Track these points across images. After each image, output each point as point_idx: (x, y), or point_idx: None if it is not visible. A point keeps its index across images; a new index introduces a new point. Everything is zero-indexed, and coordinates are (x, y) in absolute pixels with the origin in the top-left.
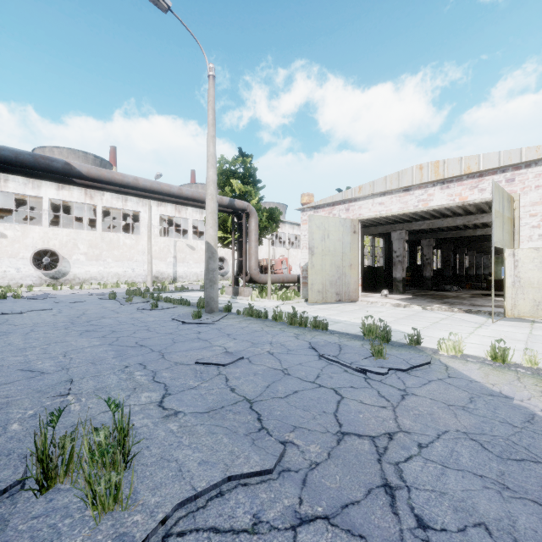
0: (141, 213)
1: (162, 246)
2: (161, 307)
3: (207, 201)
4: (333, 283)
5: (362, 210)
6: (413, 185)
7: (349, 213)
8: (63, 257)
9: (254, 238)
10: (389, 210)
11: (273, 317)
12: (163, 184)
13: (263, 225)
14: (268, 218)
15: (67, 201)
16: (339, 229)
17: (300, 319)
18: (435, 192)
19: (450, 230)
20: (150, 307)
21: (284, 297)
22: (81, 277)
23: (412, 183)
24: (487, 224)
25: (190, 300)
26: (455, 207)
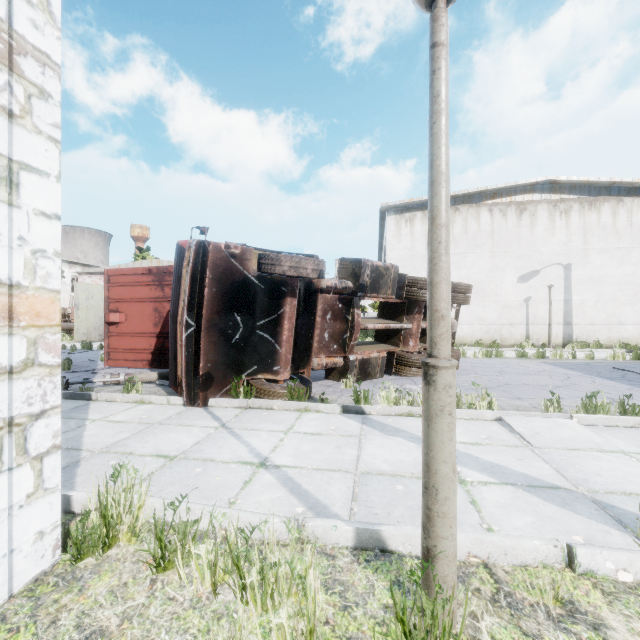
0: None
1: None
2: None
3: None
4: (97, 328)
5: None
6: None
7: None
8: None
9: None
10: None
11: None
12: None
13: None
14: None
15: None
16: (102, 293)
17: None
18: None
19: None
20: None
21: None
22: None
23: None
24: None
25: None
26: None
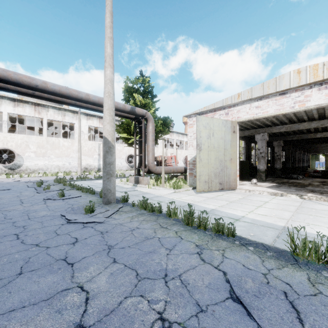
0: (75, 124)
1: (90, 147)
2: (67, 196)
3: (104, 98)
4: (217, 174)
5: (240, 113)
6: (290, 88)
7: (228, 117)
8: (18, 154)
9: (151, 138)
10: (265, 112)
11: (167, 212)
12: (71, 89)
13: (158, 129)
14: (162, 124)
15: (21, 115)
16: (221, 129)
17: (198, 220)
18: (312, 93)
19: (294, 134)
20: (58, 196)
21: (175, 186)
22: (32, 168)
23: (290, 86)
24: (325, 129)
25: (100, 187)
26: (316, 111)
